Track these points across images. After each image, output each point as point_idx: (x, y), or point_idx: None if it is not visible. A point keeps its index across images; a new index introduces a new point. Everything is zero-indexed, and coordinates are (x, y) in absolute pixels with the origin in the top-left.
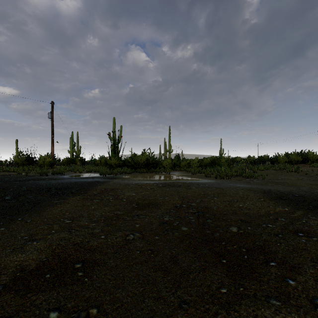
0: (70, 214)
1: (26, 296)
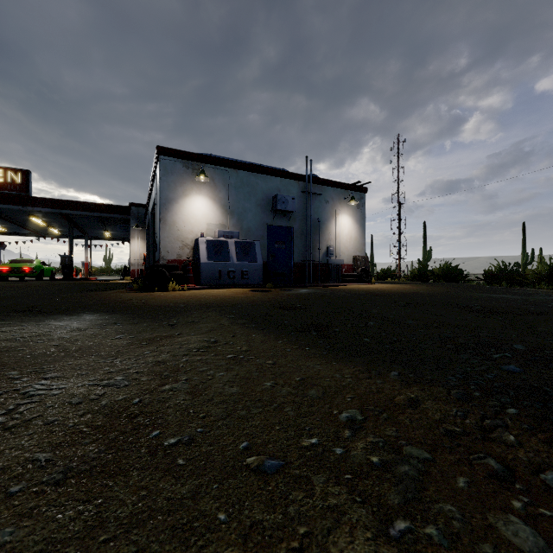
0: (262, 362)
1: (156, 335)
